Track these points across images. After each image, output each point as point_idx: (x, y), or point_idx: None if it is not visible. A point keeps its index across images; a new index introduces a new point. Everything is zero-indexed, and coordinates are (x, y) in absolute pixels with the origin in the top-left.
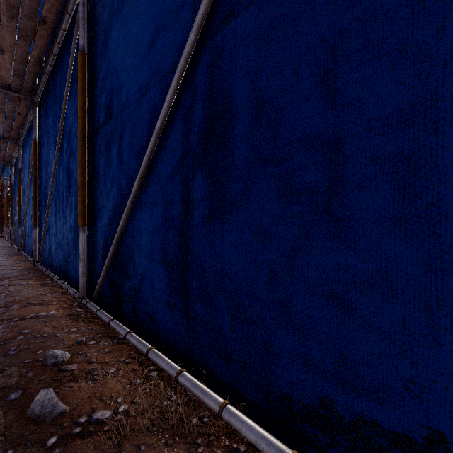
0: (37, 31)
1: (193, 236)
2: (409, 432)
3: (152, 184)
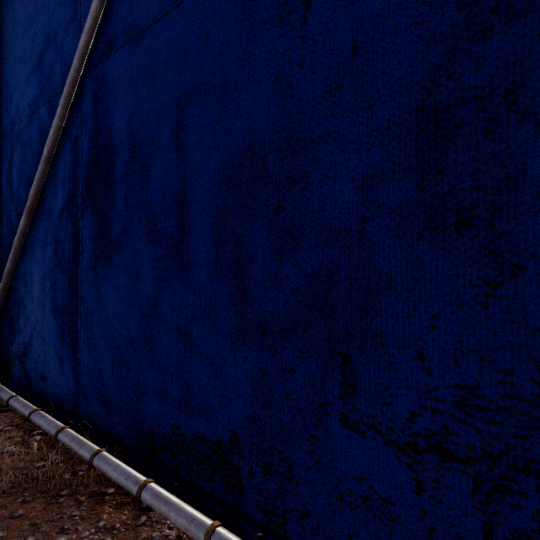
0: None
1: (81, 279)
2: (222, 438)
3: (43, 220)
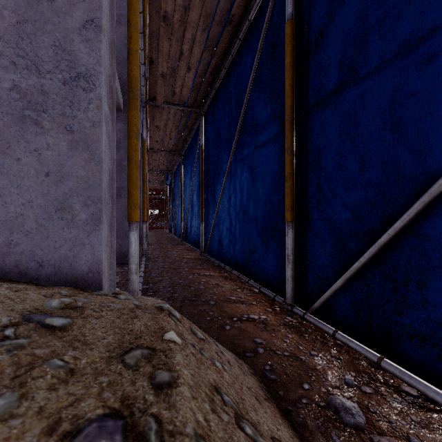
0: (222, 35)
1: None
2: None
3: None
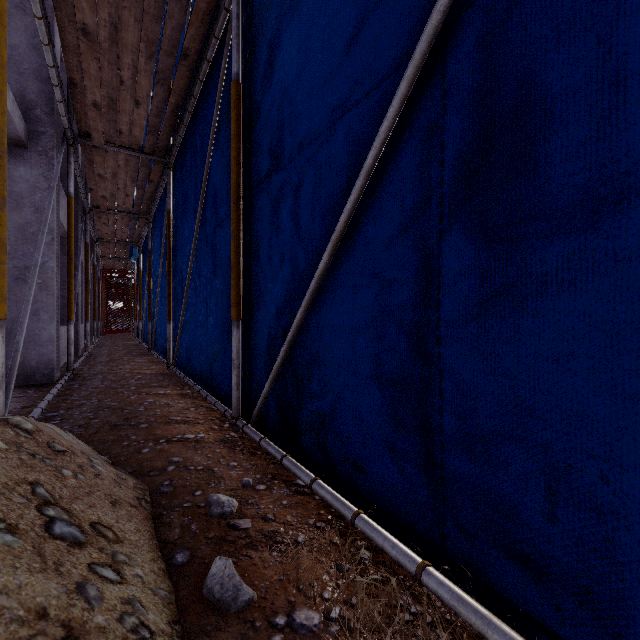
0: (177, 70)
1: (442, 337)
2: None
3: (353, 255)
